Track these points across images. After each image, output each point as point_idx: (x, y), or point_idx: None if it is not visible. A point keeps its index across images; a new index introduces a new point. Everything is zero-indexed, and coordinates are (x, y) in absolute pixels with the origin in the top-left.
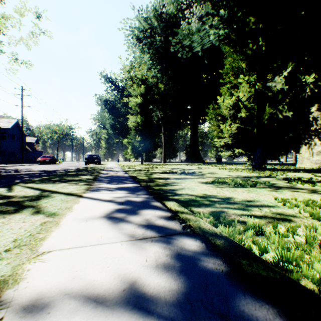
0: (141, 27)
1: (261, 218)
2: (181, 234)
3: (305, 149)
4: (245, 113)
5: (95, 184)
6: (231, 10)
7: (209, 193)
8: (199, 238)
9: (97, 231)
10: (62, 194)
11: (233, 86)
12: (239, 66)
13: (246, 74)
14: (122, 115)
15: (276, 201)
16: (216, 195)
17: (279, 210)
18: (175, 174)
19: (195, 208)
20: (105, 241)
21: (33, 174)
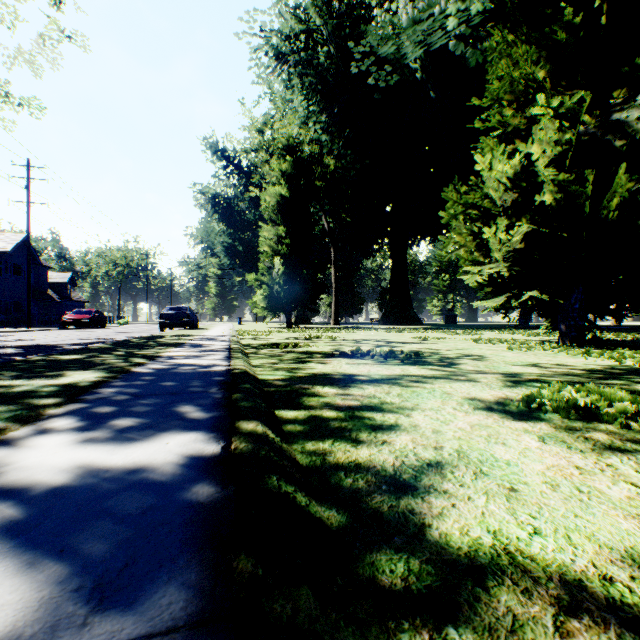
0: (286, 30)
1: None
2: None
3: None
4: (553, 195)
5: (4, 440)
6: None
7: None
8: None
9: None
10: None
11: (510, 133)
12: (534, 74)
13: (550, 95)
14: (248, 225)
15: None
16: None
17: None
18: (371, 361)
19: None
20: None
21: None
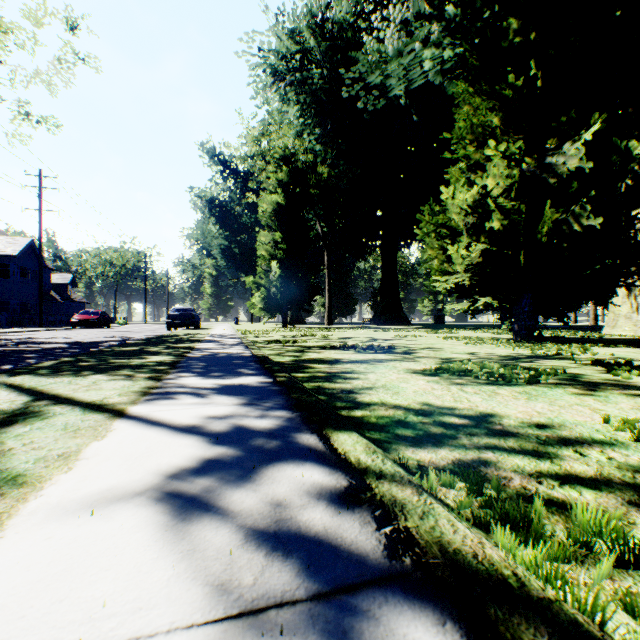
0: (283, 50)
1: (598, 489)
2: (385, 584)
3: (621, 298)
4: (500, 221)
5: (169, 378)
6: (469, 6)
7: (436, 401)
8: (452, 613)
9: (105, 568)
10: (76, 408)
11: (473, 165)
12: (488, 122)
13: (501, 139)
14: (244, 228)
15: (609, 427)
16: (454, 408)
17: (634, 458)
18: (353, 351)
19: (410, 449)
20: (113, 625)
21: (49, 351)
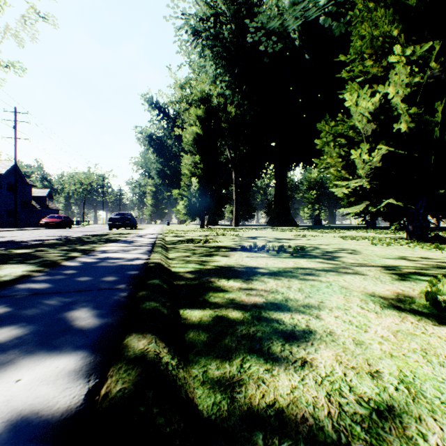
0: (200, 14)
1: None
2: None
3: None
4: (407, 123)
5: None
6: None
7: None
8: None
9: None
10: None
11: (369, 79)
12: (391, 31)
13: (404, 47)
14: (173, 156)
15: None
16: None
17: None
18: (266, 254)
19: None
20: None
21: None
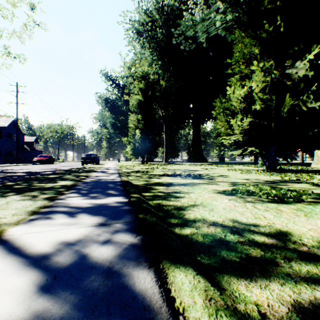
0: (142, 21)
1: None
2: None
3: None
4: (260, 105)
5: (60, 198)
6: None
7: (242, 217)
8: None
9: None
10: None
11: (244, 76)
12: (253, 52)
13: (260, 61)
14: (122, 113)
15: None
16: (258, 225)
17: None
18: (179, 178)
19: (242, 282)
20: None
21: (9, 177)
